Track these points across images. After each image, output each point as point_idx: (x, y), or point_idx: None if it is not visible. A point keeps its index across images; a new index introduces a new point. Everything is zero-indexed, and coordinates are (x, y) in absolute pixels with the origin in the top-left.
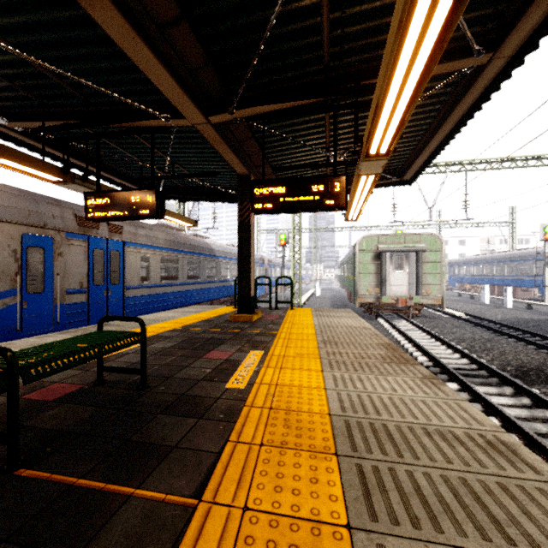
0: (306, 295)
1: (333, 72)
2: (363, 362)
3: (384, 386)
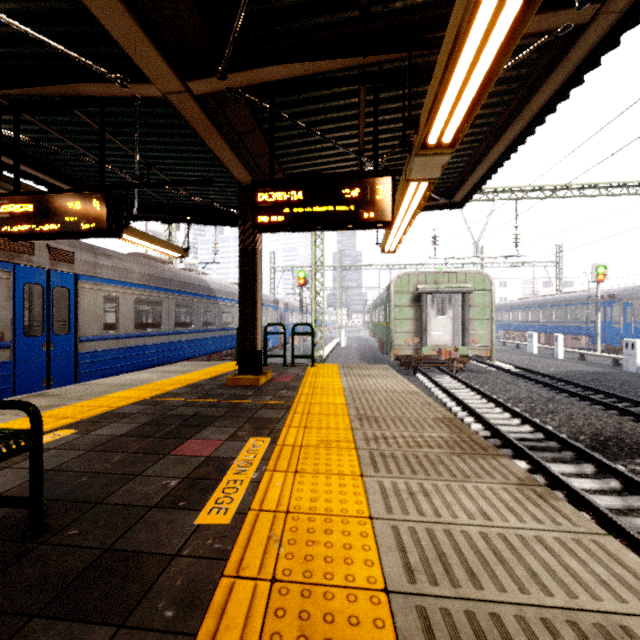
0: (330, 346)
1: (374, 21)
2: (422, 454)
3: (466, 506)
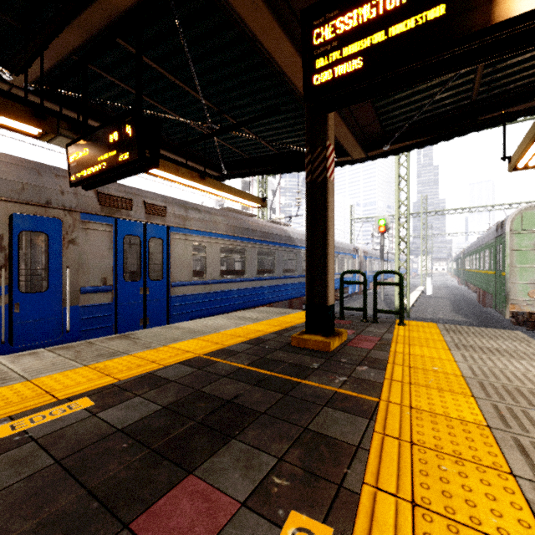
0: (415, 294)
1: None
2: None
3: None
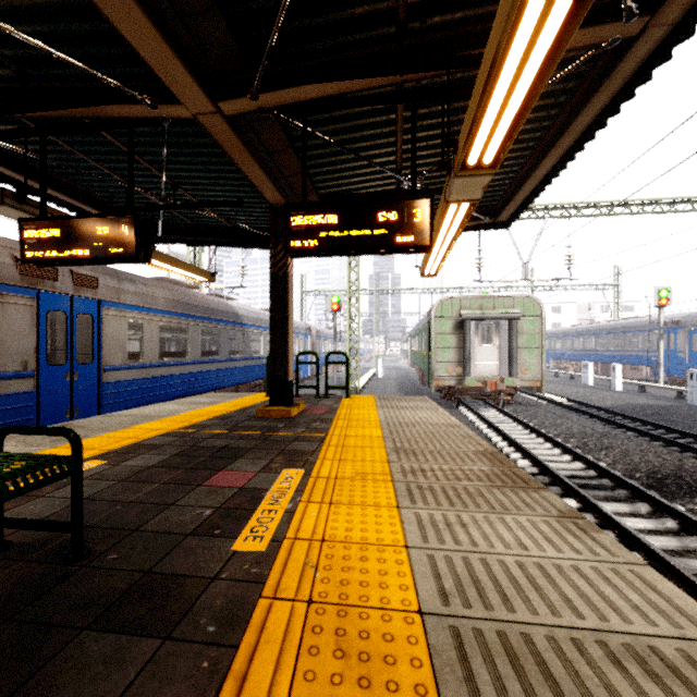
0: (366, 376)
1: (412, 38)
2: (460, 487)
3: (503, 537)
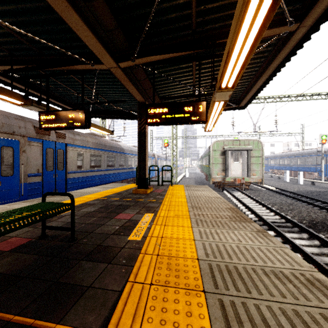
0: (180, 177)
1: (198, 35)
2: (218, 221)
3: (232, 238)
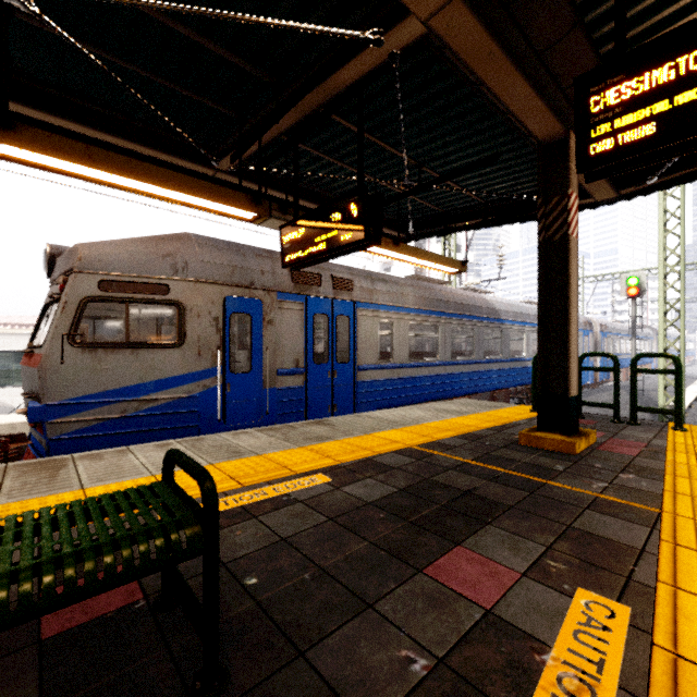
0: (693, 390)
1: None
2: None
3: None
